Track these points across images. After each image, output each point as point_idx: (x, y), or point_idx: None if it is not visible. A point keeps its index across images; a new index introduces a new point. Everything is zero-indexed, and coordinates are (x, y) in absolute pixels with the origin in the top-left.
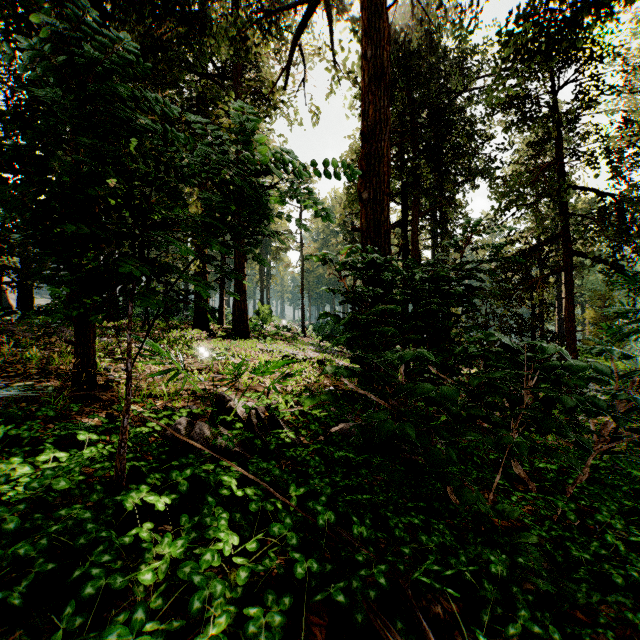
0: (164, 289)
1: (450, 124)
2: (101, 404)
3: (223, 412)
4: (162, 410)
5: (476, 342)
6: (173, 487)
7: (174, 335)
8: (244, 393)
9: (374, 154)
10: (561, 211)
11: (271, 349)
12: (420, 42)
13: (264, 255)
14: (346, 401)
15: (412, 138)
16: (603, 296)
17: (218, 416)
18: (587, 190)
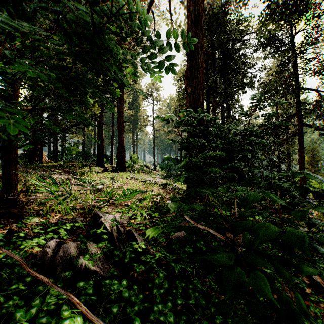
0: (82, 146)
1: (232, 57)
2: (17, 218)
3: (96, 225)
4: (53, 224)
5: (246, 173)
6: (21, 322)
7: (85, 170)
8: (117, 206)
9: (194, 66)
10: (296, 101)
11: (137, 177)
12: (218, 9)
13: (134, 128)
14: (186, 233)
15: (212, 65)
16: (312, 149)
17: (91, 229)
18: (311, 90)
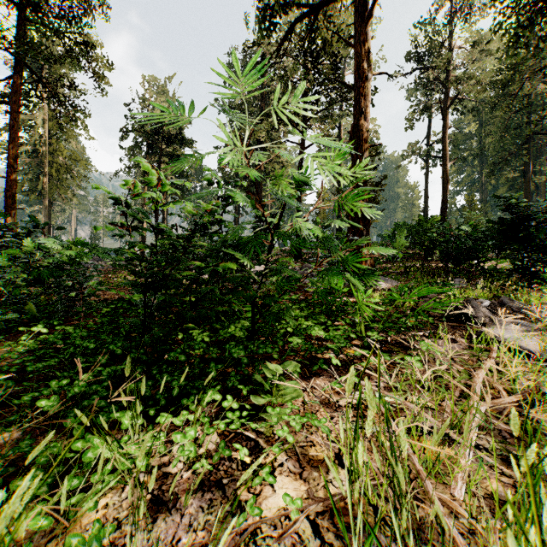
0: None
1: None
2: None
3: None
4: None
5: None
6: None
7: None
8: None
9: None
10: None
11: None
12: None
13: None
14: None
15: None
16: None
17: None
18: None
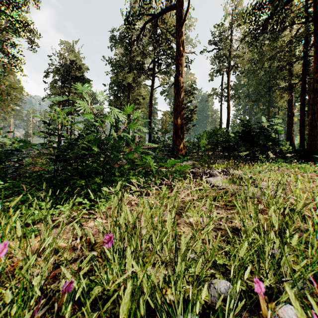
0: None
1: None
2: None
3: None
4: None
5: None
6: None
7: None
8: None
9: None
10: None
11: None
12: None
13: None
14: None
15: None
16: None
17: None
18: None
